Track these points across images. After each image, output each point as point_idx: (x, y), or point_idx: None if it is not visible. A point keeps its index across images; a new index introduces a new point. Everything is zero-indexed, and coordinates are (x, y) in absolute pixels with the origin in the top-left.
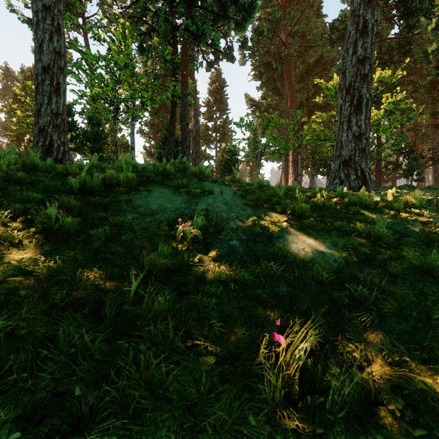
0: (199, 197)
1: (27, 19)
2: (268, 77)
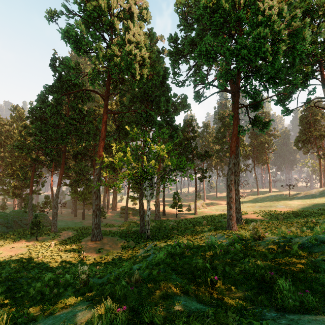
0: None
1: None
2: None
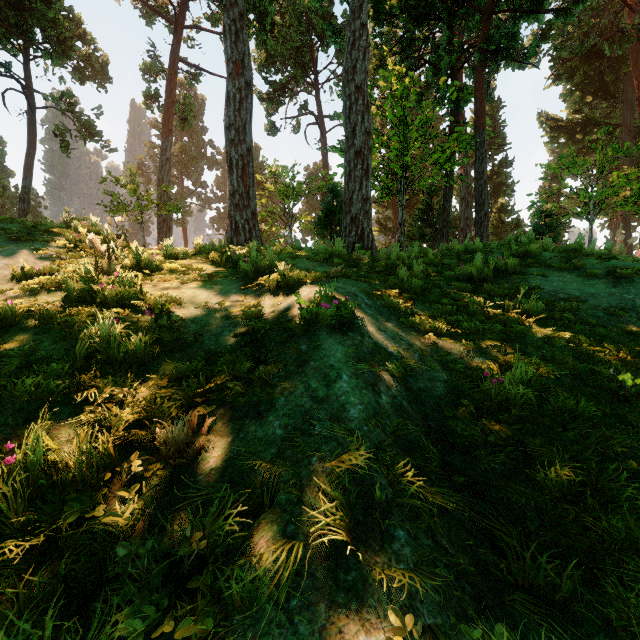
0: (630, 280)
1: (265, 96)
2: (587, 72)
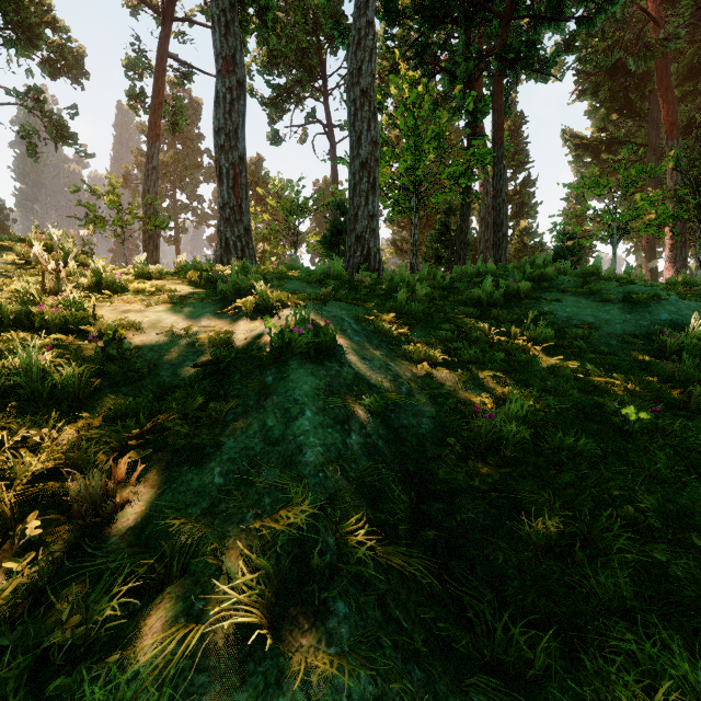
0: (646, 305)
1: (268, 101)
2: (612, 88)
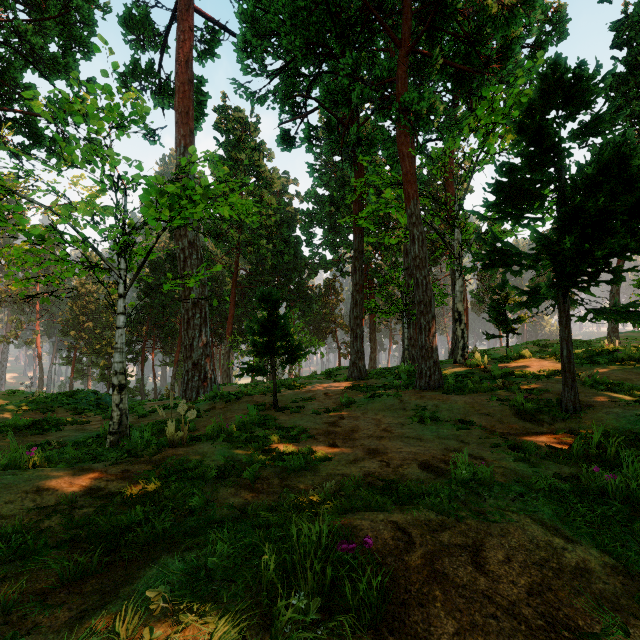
0: None
1: None
2: None
